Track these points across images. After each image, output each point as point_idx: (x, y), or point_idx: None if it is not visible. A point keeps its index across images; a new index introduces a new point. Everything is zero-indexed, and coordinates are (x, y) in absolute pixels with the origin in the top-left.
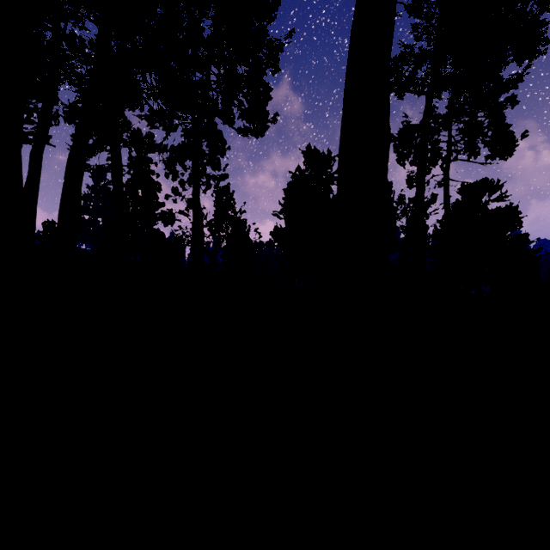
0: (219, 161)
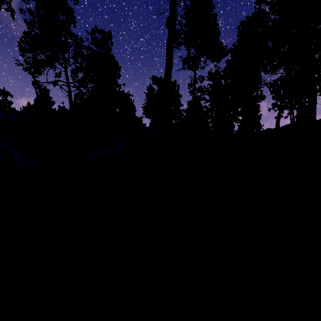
0: None
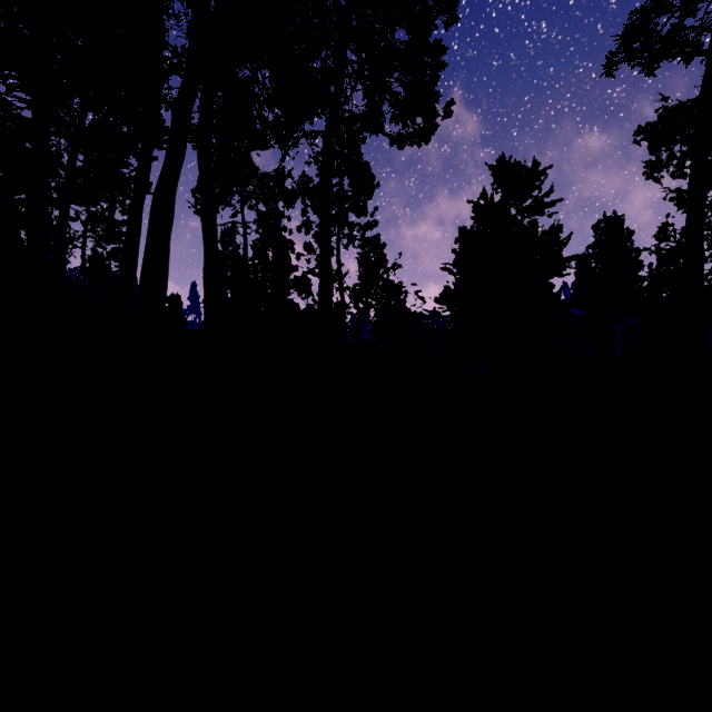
0: (365, 204)
